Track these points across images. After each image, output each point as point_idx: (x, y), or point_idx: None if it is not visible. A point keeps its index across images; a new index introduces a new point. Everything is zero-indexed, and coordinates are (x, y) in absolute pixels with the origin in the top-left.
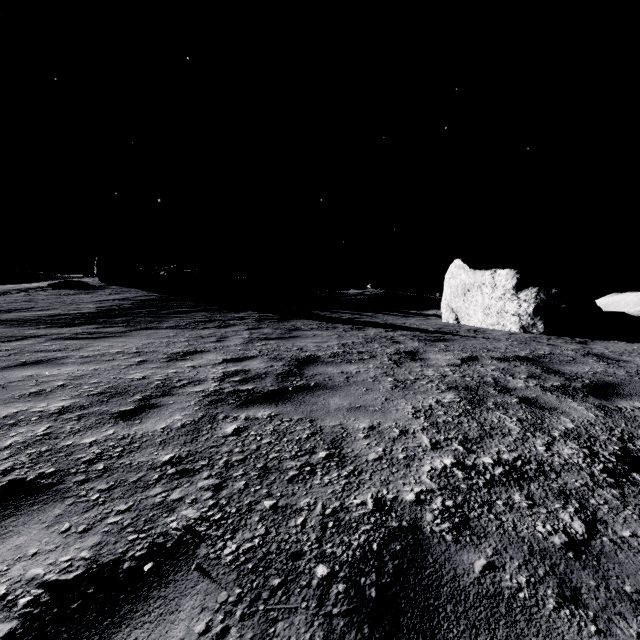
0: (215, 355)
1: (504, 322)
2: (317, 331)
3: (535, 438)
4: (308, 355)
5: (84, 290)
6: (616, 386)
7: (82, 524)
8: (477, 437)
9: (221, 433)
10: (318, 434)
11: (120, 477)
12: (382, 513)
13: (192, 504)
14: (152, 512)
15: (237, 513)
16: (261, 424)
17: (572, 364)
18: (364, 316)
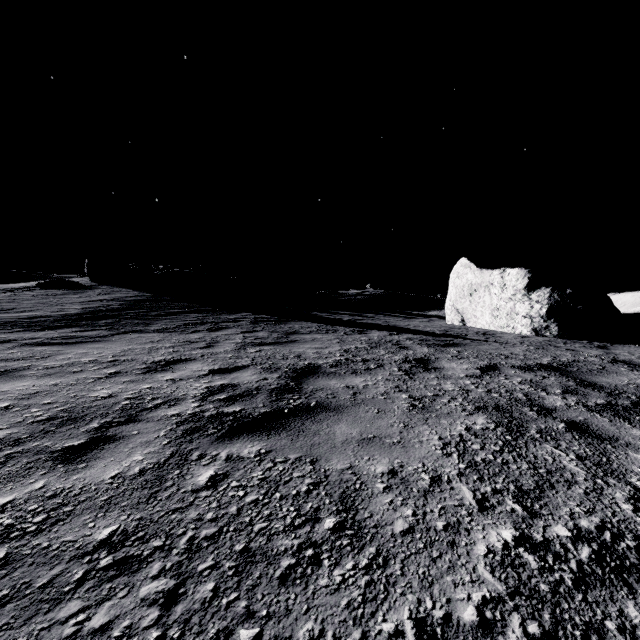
0: (201, 364)
1: (514, 324)
2: (316, 334)
3: (611, 488)
4: (307, 364)
5: (73, 290)
6: None
7: None
8: (534, 487)
9: (191, 485)
10: (322, 485)
11: (23, 577)
12: None
13: None
14: None
15: None
16: (246, 468)
17: (605, 374)
18: (365, 317)
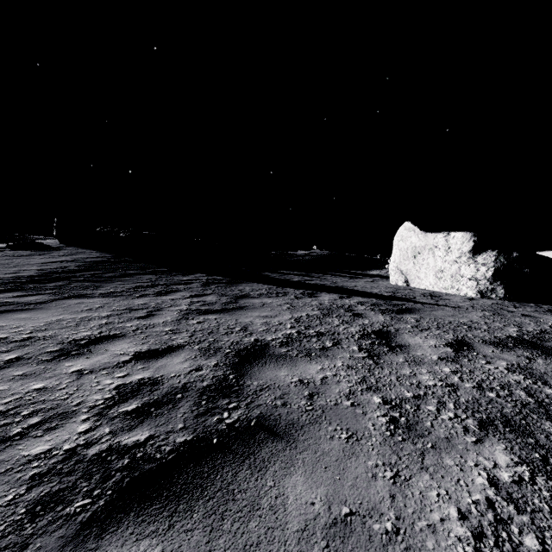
0: (128, 344)
1: (459, 286)
2: (266, 298)
3: None
4: (253, 341)
5: (39, 251)
6: None
7: None
8: None
9: None
10: None
11: None
12: None
13: None
14: None
15: None
16: None
17: None
18: (313, 278)
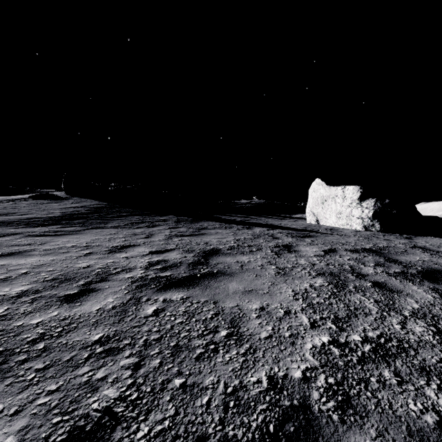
0: (144, 248)
1: (351, 223)
2: (218, 230)
3: (391, 317)
4: (212, 248)
5: (54, 200)
6: (441, 272)
7: (14, 406)
8: (345, 316)
9: (143, 314)
10: (220, 314)
11: (56, 356)
12: (275, 391)
13: (113, 383)
14: (78, 392)
15: (151, 392)
16: (175, 306)
17: (405, 254)
18: (251, 219)
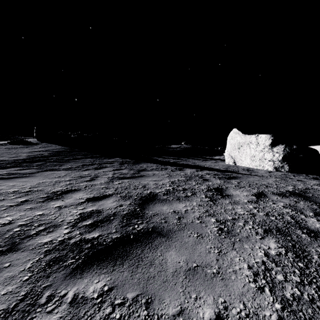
0: (82, 194)
1: (263, 165)
2: (155, 171)
3: None
4: (149, 193)
5: (26, 145)
6: None
7: None
8: None
9: None
10: None
11: None
12: None
13: None
14: None
15: None
16: (86, 316)
17: None
18: (182, 160)
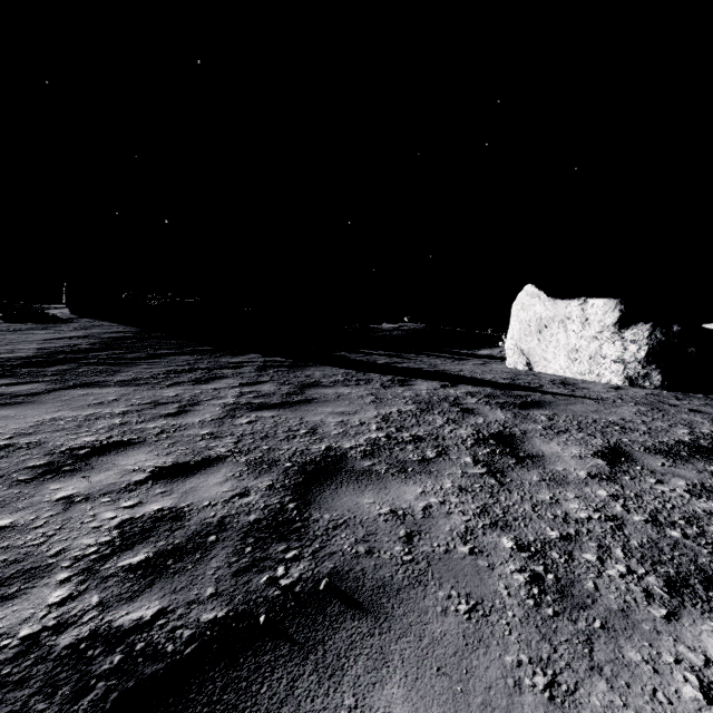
0: (146, 455)
1: (600, 370)
2: (343, 388)
3: None
4: (324, 450)
5: (43, 324)
6: None
7: None
8: None
9: None
10: None
11: None
12: None
13: None
14: None
15: None
16: None
17: None
18: (405, 359)
